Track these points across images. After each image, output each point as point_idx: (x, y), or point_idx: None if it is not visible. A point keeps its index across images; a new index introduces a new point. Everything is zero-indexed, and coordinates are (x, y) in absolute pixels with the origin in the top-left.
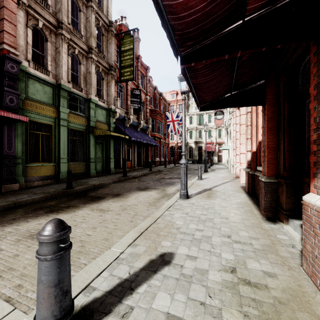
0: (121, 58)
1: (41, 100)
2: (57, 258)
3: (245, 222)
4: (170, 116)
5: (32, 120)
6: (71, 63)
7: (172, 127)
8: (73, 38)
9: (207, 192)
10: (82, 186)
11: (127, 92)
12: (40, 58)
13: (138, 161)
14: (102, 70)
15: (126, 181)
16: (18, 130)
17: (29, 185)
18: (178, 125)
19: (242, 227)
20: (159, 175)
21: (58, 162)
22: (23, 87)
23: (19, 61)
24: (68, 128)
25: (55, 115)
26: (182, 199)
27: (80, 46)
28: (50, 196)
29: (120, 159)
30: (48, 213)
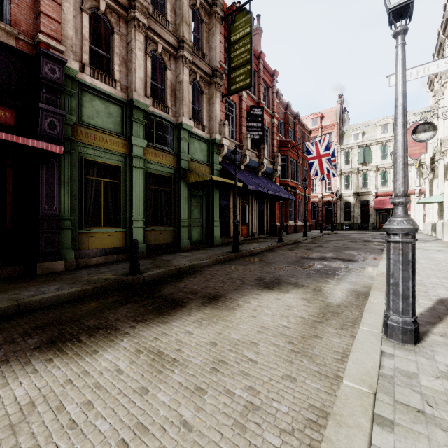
0: (231, 54)
1: (103, 127)
2: None
3: None
4: (313, 149)
5: (89, 158)
6: (152, 69)
7: (317, 168)
8: (154, 26)
9: None
10: (159, 269)
11: (241, 112)
12: (104, 61)
13: (259, 225)
14: (200, 79)
15: (237, 262)
16: (65, 174)
17: (84, 263)
18: (329, 162)
19: None
20: (298, 251)
21: (129, 227)
22: (74, 106)
23: (62, 59)
24: (146, 172)
25: (125, 150)
26: (397, 344)
27: (165, 38)
28: (93, 289)
29: (230, 222)
30: (40, 349)
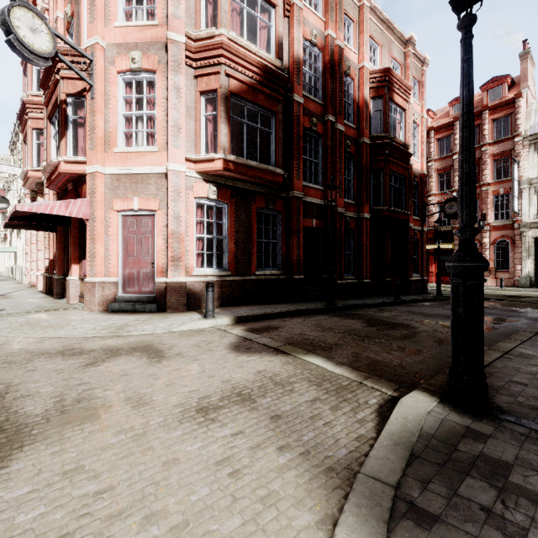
0: None
1: None
2: None
3: (43, 301)
4: None
5: None
6: None
7: None
8: None
9: (2, 297)
10: None
11: None
12: None
13: None
14: None
15: None
16: None
17: None
18: None
19: (41, 302)
20: None
21: None
22: None
23: None
24: None
25: None
26: None
27: None
28: None
29: None
30: None
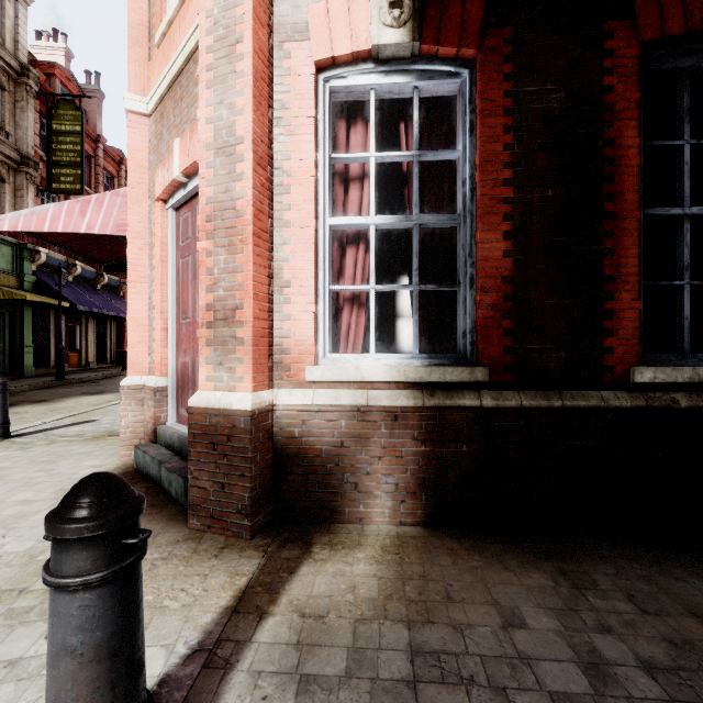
0: (53, 144)
1: None
2: (2, 393)
3: None
4: None
5: None
6: None
7: None
8: None
9: None
10: None
11: None
12: None
13: (99, 352)
14: (1, 163)
15: (63, 387)
16: None
17: None
18: None
19: None
20: None
21: None
22: None
23: None
24: None
25: None
26: None
27: None
28: None
29: (51, 347)
30: None
